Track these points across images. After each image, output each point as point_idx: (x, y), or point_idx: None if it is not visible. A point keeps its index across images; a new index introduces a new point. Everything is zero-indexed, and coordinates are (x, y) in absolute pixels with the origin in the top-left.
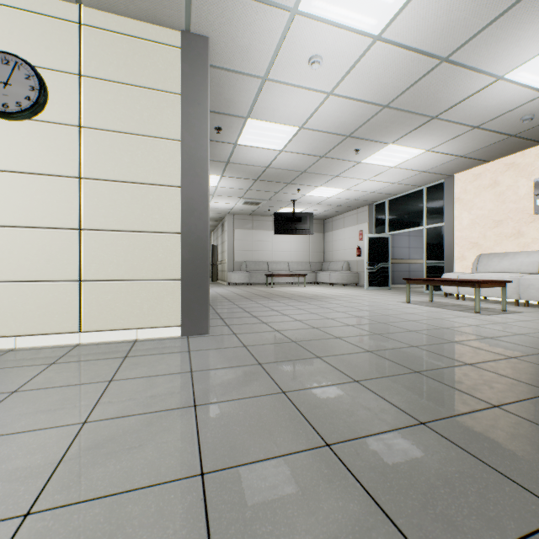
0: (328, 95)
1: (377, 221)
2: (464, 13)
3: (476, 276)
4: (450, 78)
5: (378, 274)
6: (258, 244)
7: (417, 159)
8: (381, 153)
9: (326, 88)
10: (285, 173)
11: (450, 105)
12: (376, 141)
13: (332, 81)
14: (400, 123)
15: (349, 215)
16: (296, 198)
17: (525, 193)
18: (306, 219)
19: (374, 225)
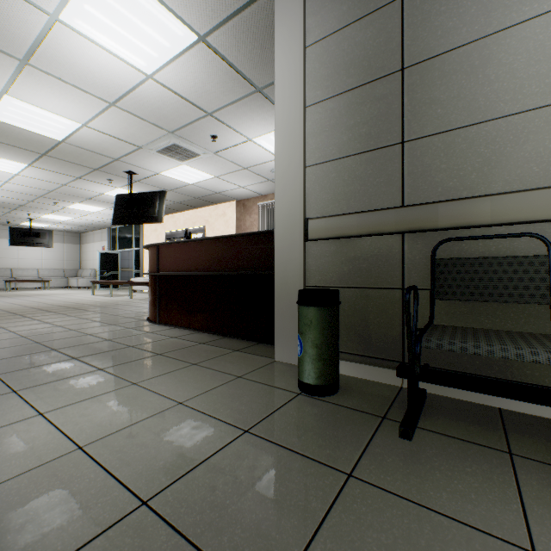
0: (7, 182)
1: (113, 240)
2: (55, 177)
3: (139, 279)
4: (77, 190)
5: (110, 279)
6: (0, 252)
7: (107, 211)
8: (77, 206)
9: (2, 180)
10: (5, 204)
11: (92, 197)
12: (65, 201)
13: (4, 179)
14: (71, 197)
15: (98, 233)
16: (32, 217)
17: (165, 237)
18: (45, 235)
19: (111, 243)
